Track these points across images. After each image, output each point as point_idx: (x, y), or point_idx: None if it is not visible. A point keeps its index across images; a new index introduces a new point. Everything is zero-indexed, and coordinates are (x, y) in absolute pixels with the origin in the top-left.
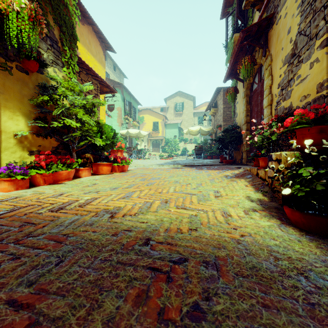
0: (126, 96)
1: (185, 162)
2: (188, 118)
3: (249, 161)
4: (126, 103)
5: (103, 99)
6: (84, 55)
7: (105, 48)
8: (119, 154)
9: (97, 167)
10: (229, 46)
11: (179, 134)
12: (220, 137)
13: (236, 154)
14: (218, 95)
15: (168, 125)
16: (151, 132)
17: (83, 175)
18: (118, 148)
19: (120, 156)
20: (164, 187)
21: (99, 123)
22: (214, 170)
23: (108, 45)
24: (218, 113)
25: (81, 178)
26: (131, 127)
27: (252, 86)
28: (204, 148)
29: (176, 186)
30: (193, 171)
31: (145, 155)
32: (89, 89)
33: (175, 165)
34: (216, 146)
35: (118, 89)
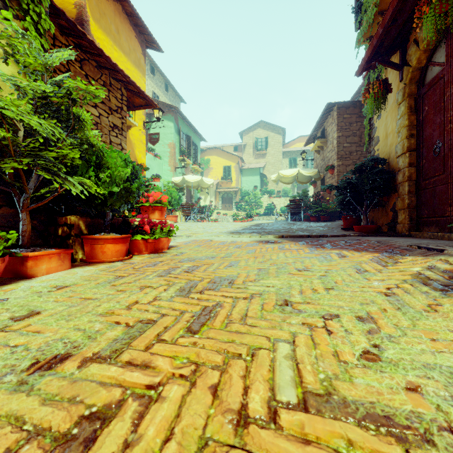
0: (183, 126)
1: (276, 227)
2: (275, 160)
3: (415, 228)
4: (182, 137)
5: (142, 125)
6: (107, 49)
7: (146, 46)
8: (157, 215)
9: (91, 245)
10: (370, 2)
11: (261, 184)
12: (350, 182)
13: (375, 213)
14: (328, 117)
15: (246, 170)
16: (220, 182)
17: (41, 269)
18: (154, 203)
19: (159, 218)
20: (250, 345)
21: (92, 145)
22: (359, 253)
23: (150, 39)
24: (328, 146)
25: (33, 278)
26: (191, 173)
27: (424, 75)
28: (305, 204)
29: (295, 339)
30: (307, 253)
31: (212, 214)
32: (59, 56)
33: (261, 235)
34: (338, 200)
35: (170, 116)
